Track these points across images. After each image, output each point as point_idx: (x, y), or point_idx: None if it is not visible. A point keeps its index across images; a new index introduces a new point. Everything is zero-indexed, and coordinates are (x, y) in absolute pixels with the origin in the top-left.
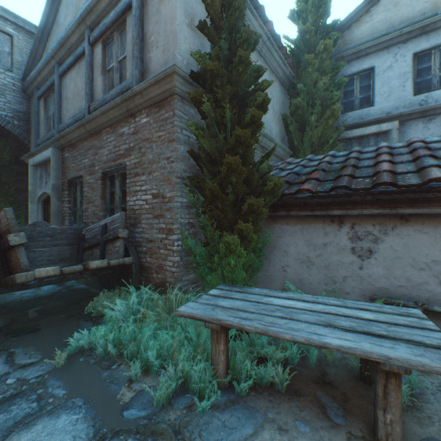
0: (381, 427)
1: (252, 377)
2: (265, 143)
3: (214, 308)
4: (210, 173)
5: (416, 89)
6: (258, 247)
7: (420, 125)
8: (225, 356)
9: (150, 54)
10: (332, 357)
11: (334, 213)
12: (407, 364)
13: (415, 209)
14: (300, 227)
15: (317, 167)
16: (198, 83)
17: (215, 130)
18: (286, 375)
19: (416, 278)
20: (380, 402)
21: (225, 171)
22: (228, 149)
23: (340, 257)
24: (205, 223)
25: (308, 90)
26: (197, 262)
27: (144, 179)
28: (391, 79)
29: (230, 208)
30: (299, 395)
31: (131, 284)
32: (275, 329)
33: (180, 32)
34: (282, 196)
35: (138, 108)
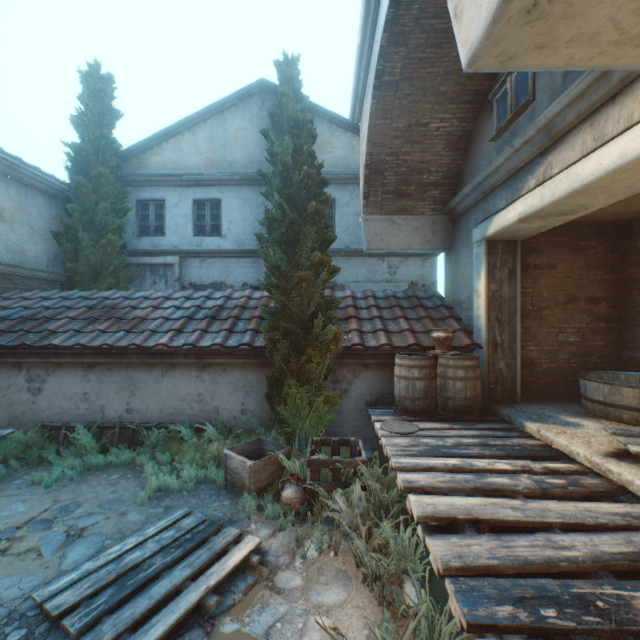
0: None
1: None
2: (6, 270)
3: None
4: None
5: (197, 231)
6: None
7: (198, 264)
8: None
9: None
10: None
11: (11, 361)
12: None
13: (59, 359)
14: None
15: (24, 314)
16: None
17: None
18: None
19: (67, 406)
20: None
21: None
22: None
23: (21, 395)
24: None
25: (88, 210)
26: None
27: None
28: (178, 216)
29: None
30: None
31: None
32: None
33: None
34: None
35: None
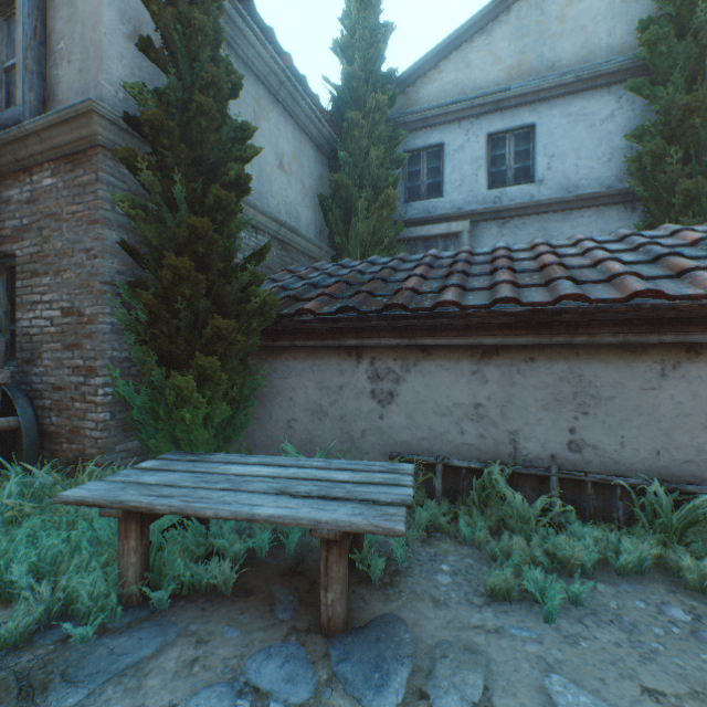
0: (323, 611)
1: (186, 581)
2: (286, 236)
3: (128, 486)
4: (159, 279)
5: (491, 182)
6: (246, 394)
7: (494, 229)
8: (140, 556)
9: (58, 70)
10: (318, 539)
11: (349, 344)
12: (336, 526)
13: (434, 339)
14: (311, 362)
15: (341, 278)
16: (140, 135)
17: (166, 212)
18: (234, 570)
19: (439, 427)
20: (322, 580)
21: (172, 279)
22: (178, 244)
23: (359, 404)
24: (143, 358)
25: (357, 163)
26: (140, 420)
27: (48, 282)
28: (463, 164)
29: (187, 334)
30: (250, 594)
31: (14, 465)
32: (199, 504)
33: (110, 45)
34: (278, 317)
35: (36, 159)
